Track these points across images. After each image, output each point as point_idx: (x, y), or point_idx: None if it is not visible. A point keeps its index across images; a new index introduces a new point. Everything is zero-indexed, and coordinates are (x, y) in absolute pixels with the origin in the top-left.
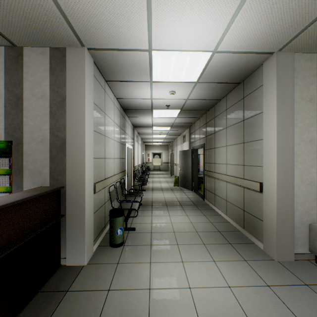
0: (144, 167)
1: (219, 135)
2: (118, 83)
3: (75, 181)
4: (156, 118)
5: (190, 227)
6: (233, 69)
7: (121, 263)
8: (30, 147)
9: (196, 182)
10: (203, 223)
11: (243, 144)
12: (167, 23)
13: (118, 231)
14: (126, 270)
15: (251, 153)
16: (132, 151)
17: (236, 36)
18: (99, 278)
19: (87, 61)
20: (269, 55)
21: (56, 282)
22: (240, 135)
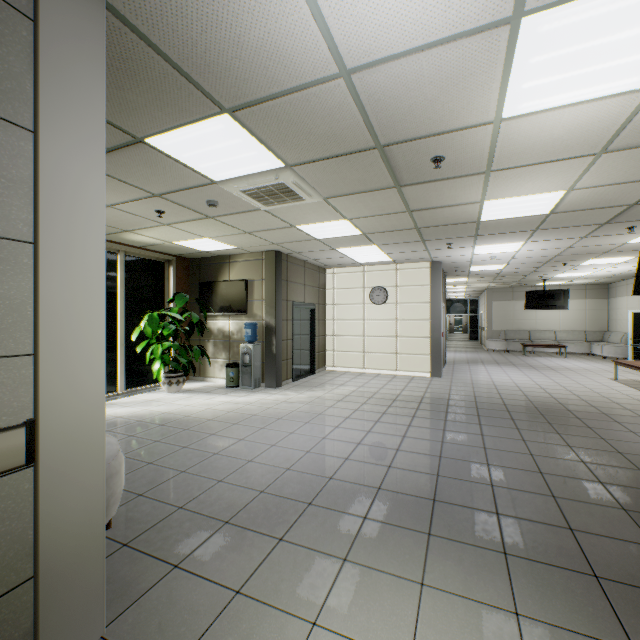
0: None
1: None
2: None
3: None
4: None
5: None
6: None
7: None
8: None
9: None
10: None
11: None
12: None
13: None
14: None
15: None
16: None
17: None
18: None
19: None
20: None
21: None
22: None
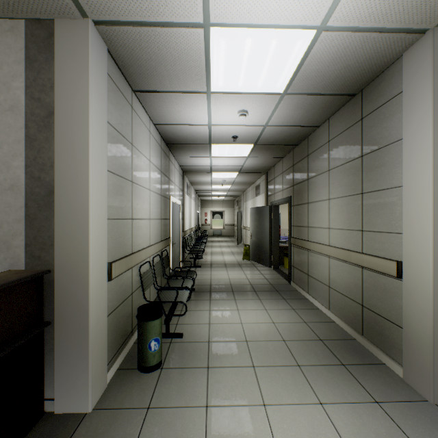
0: (200, 232)
1: (315, 182)
2: (155, 96)
3: (71, 261)
4: (216, 158)
5: (272, 332)
6: (349, 66)
7: (154, 407)
8: None
9: (277, 254)
10: (292, 323)
11: (362, 196)
12: None
13: (151, 345)
14: (161, 424)
15: (378, 211)
16: (181, 209)
17: None
18: None
19: (94, 44)
20: (418, 36)
21: None
22: (355, 182)
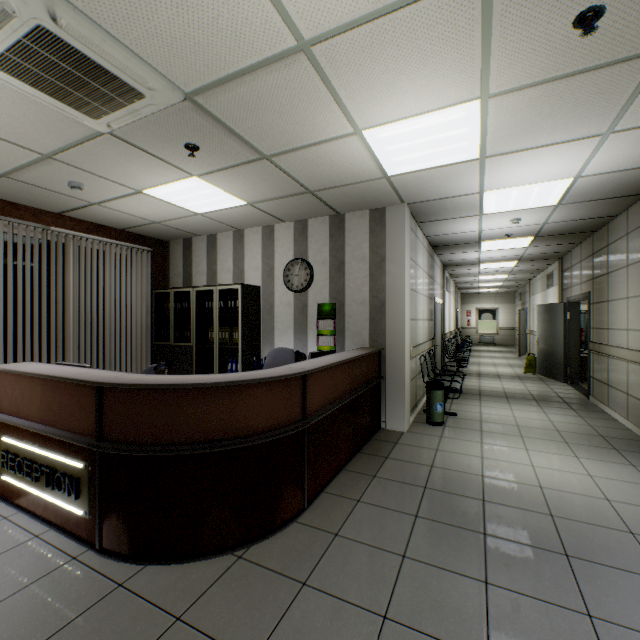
0: (460, 337)
1: (614, 278)
2: (432, 223)
3: (394, 343)
4: (486, 252)
5: (546, 425)
6: (620, 184)
7: (444, 437)
8: (351, 309)
9: (576, 366)
10: (573, 424)
11: None
12: (503, 173)
13: (437, 407)
14: (451, 442)
15: None
16: (441, 308)
17: (605, 162)
18: (424, 442)
19: (406, 216)
20: None
21: (383, 436)
22: None
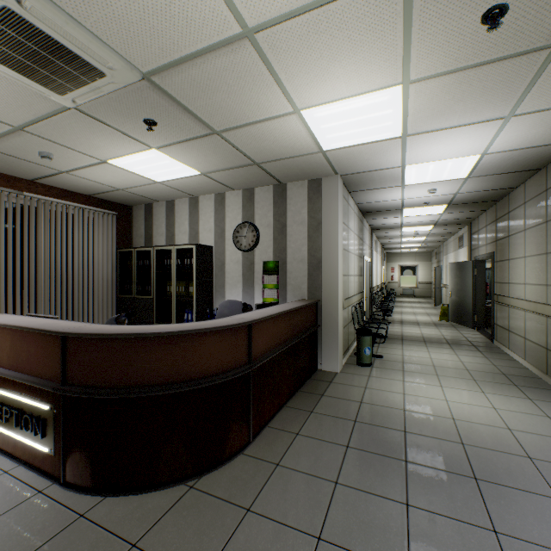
0: (385, 290)
1: (514, 240)
2: (362, 192)
3: (329, 296)
4: (407, 217)
5: (458, 365)
6: (519, 160)
7: (372, 376)
8: (292, 266)
9: (482, 314)
10: (480, 364)
11: (546, 256)
12: (421, 150)
13: (365, 350)
14: (378, 381)
15: None
16: (370, 266)
17: (507, 142)
18: (354, 381)
19: (339, 186)
20: None
21: (319, 377)
22: (542, 243)
